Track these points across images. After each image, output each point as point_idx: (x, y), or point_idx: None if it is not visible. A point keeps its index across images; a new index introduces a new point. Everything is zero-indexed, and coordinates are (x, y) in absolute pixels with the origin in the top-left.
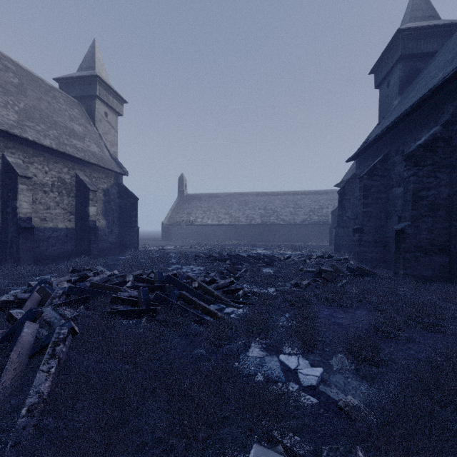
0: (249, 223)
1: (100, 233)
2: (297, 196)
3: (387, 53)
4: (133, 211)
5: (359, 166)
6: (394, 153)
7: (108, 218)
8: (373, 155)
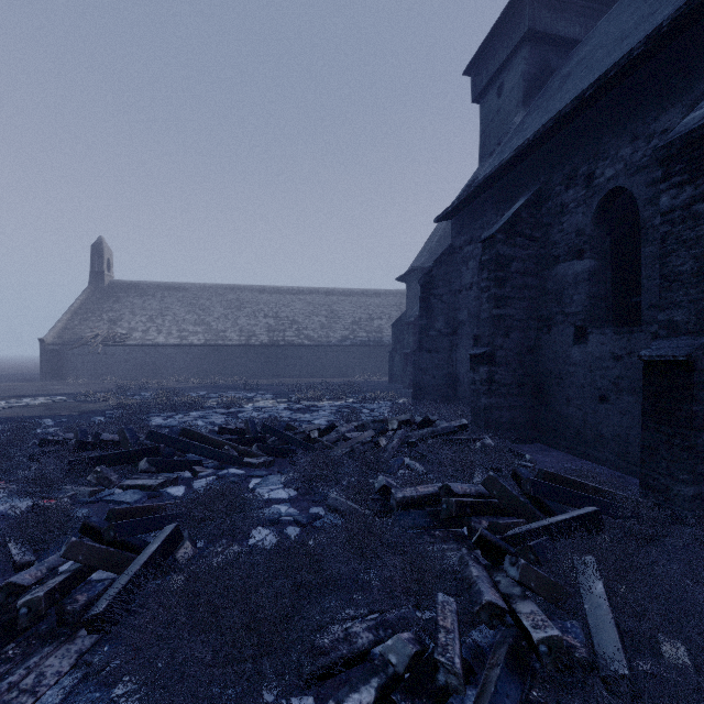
0: (245, 343)
1: None
2: (332, 296)
3: (499, 32)
4: None
5: (461, 230)
6: (561, 186)
7: None
8: (499, 201)
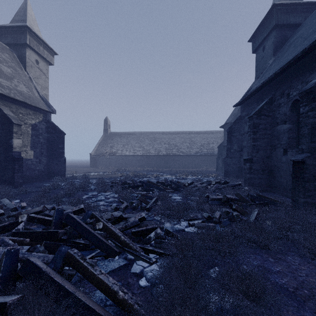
0: (157, 154)
1: (27, 163)
2: (191, 134)
3: (263, 25)
4: (61, 143)
5: (244, 110)
6: (279, 96)
7: (36, 149)
8: (258, 100)
